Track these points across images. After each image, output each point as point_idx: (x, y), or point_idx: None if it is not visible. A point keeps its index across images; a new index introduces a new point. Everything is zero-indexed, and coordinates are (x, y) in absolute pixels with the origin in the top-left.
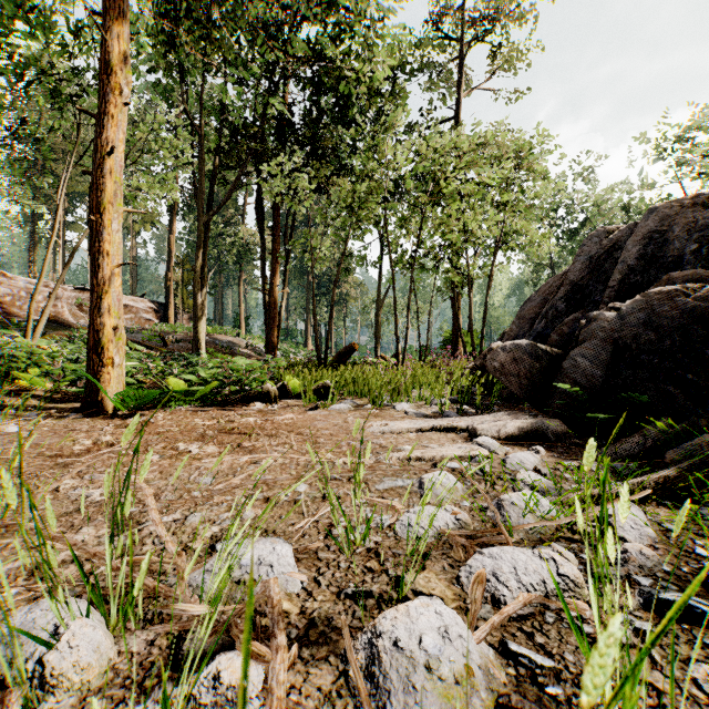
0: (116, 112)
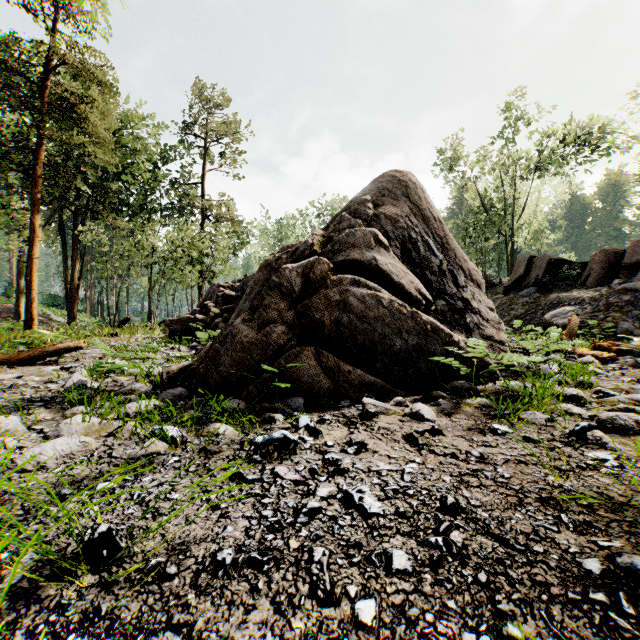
0: (37, 243)
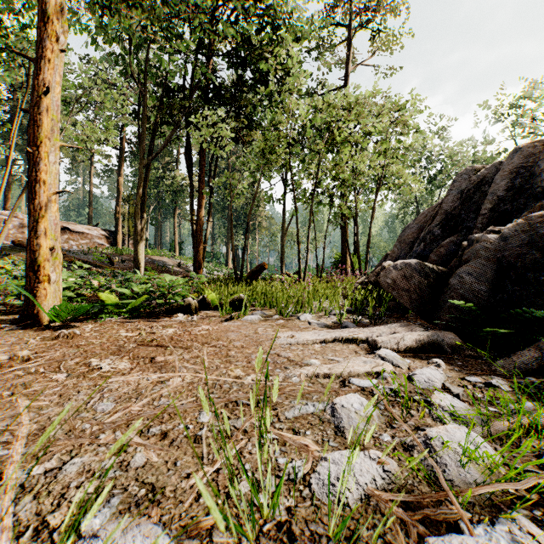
0: (53, 57)
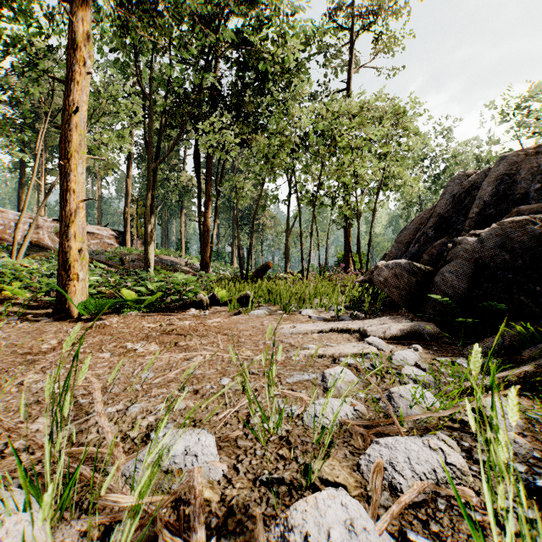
0: (81, 79)
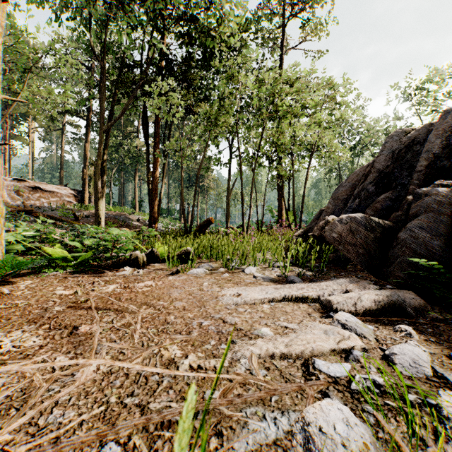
0: None
